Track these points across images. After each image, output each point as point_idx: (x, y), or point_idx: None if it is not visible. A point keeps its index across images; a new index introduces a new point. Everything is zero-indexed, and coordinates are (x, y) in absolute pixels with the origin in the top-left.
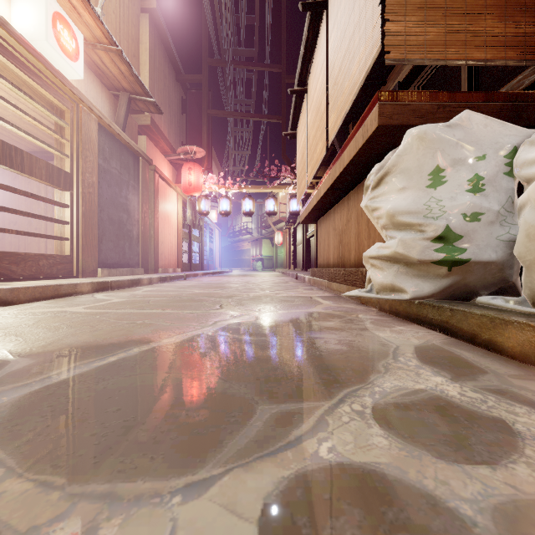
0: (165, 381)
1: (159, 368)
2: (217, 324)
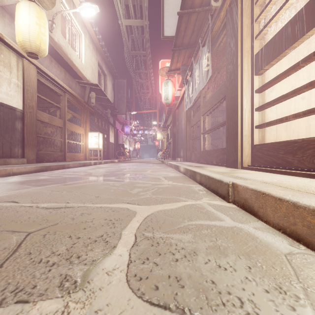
0: (64, 180)
1: (65, 181)
2: (20, 190)
